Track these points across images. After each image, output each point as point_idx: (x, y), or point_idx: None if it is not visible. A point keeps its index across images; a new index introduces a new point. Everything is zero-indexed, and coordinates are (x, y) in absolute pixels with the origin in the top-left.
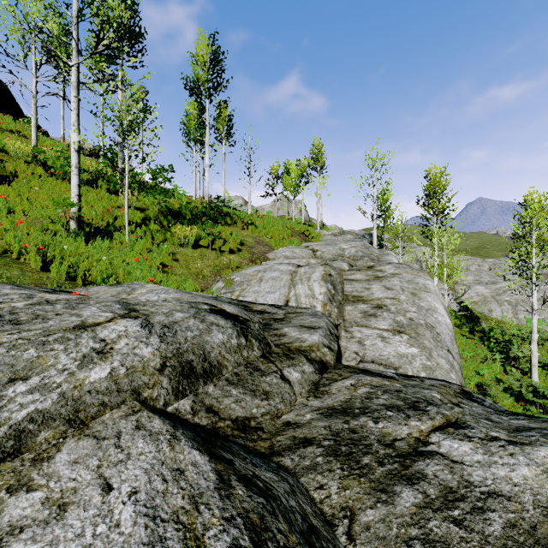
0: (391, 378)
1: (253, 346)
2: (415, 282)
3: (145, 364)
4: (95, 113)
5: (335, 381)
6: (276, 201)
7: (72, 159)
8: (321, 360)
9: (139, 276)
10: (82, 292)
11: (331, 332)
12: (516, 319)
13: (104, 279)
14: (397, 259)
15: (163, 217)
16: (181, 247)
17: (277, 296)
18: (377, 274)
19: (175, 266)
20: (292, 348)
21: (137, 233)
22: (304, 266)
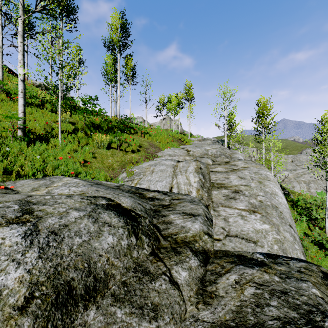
0: (264, 264)
1: (143, 244)
2: (260, 173)
3: (1, 303)
4: (37, 55)
5: (219, 276)
6: (162, 119)
7: (19, 86)
8: (203, 249)
9: (64, 169)
10: (10, 185)
11: (207, 217)
12: (309, 192)
13: (35, 173)
14: (242, 157)
15: (88, 128)
16: (98, 149)
17: (164, 184)
18: (232, 167)
19: (94, 162)
20: (178, 240)
21: (68, 139)
22: (182, 162)
